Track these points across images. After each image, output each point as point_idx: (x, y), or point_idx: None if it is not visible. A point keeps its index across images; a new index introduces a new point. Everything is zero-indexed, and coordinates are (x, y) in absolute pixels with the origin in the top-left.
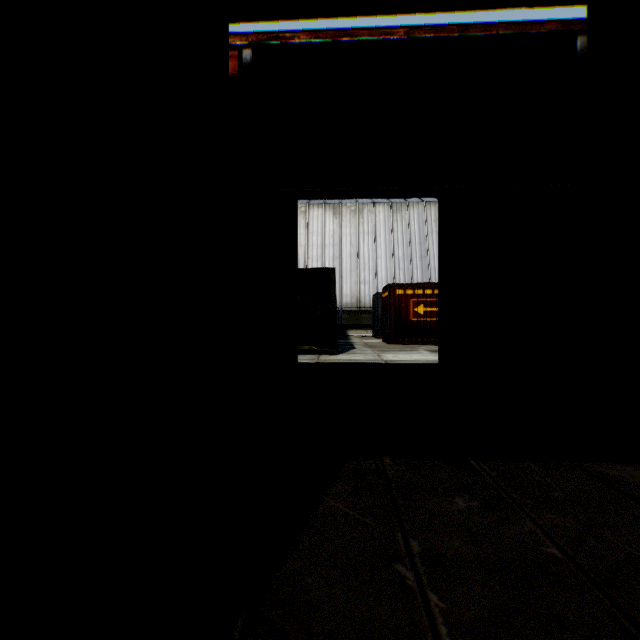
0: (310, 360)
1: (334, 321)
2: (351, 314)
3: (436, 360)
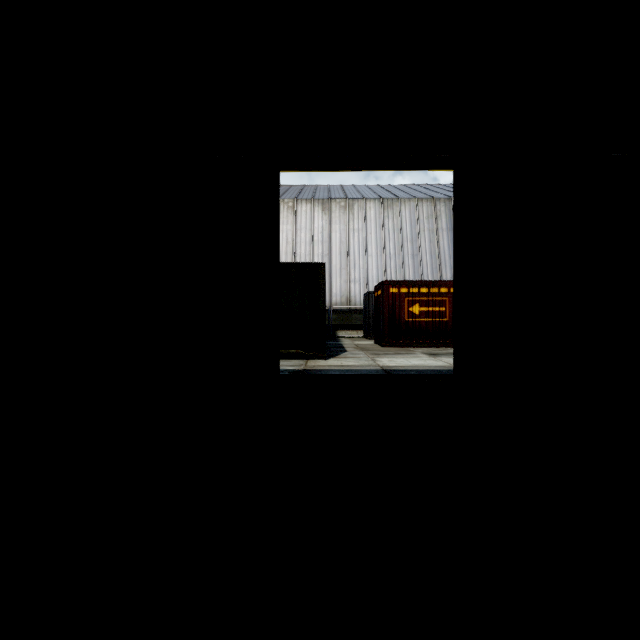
0: (296, 366)
1: (324, 322)
2: (341, 314)
3: (438, 366)
